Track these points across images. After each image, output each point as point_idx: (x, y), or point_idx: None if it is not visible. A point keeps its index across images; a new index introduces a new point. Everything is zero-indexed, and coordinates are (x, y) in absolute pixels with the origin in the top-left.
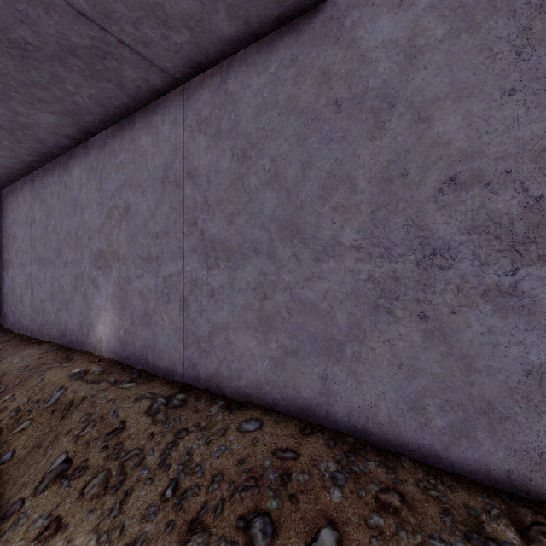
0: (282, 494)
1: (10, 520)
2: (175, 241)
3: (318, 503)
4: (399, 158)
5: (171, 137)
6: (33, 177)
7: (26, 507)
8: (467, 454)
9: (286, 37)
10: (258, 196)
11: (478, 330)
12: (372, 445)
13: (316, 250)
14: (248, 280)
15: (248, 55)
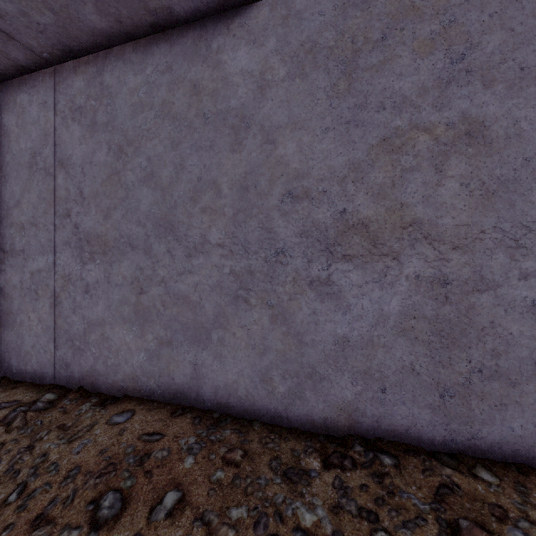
0: (138, 472)
1: None
2: (45, 233)
3: (171, 473)
4: (254, 171)
5: (39, 120)
6: None
7: None
8: (299, 410)
9: (161, 44)
10: (134, 193)
11: (306, 312)
12: (233, 417)
13: (188, 247)
14: (125, 275)
15: (125, 52)
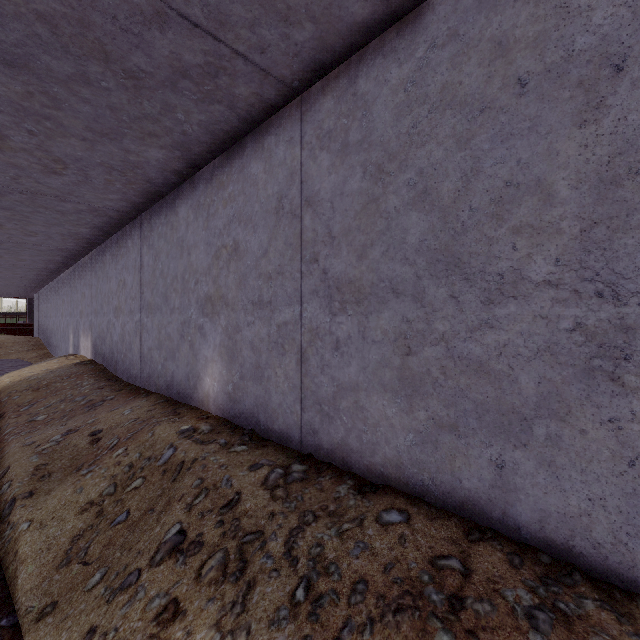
0: (455, 627)
1: (128, 592)
2: (291, 282)
3: None
4: (632, 147)
5: (286, 160)
6: (141, 220)
7: (142, 579)
8: None
9: (439, 7)
10: (398, 221)
11: None
12: (582, 572)
13: (487, 289)
14: (385, 329)
15: (385, 42)
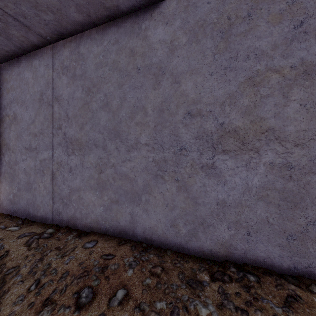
0: (101, 277)
1: None
2: (47, 138)
3: (120, 278)
4: (167, 100)
5: (45, 75)
6: None
7: None
8: (195, 244)
9: (112, 27)
10: (97, 114)
11: (199, 185)
12: (154, 246)
13: (128, 145)
14: (91, 162)
15: (91, 33)
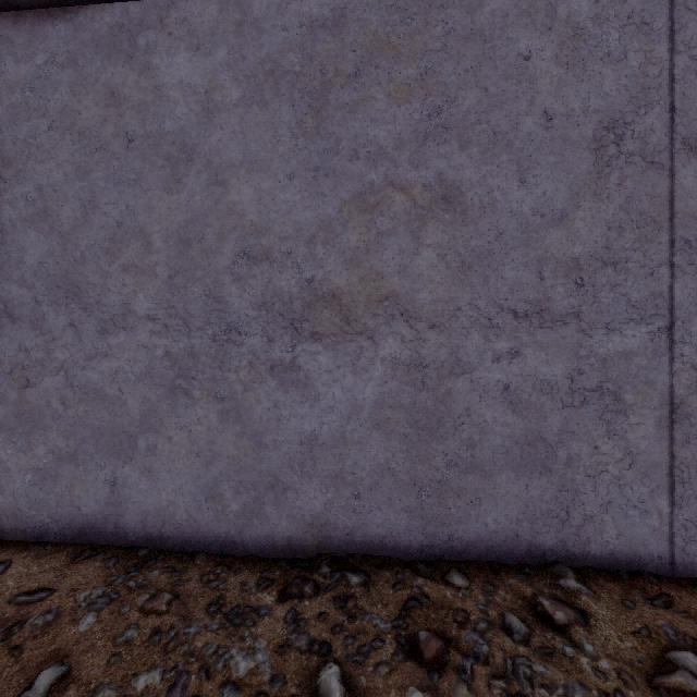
0: None
1: None
2: None
3: (55, 643)
4: (197, 220)
5: None
6: None
7: None
8: (258, 532)
9: (60, 24)
10: (15, 237)
11: (267, 406)
12: (168, 551)
13: (103, 319)
14: None
15: None
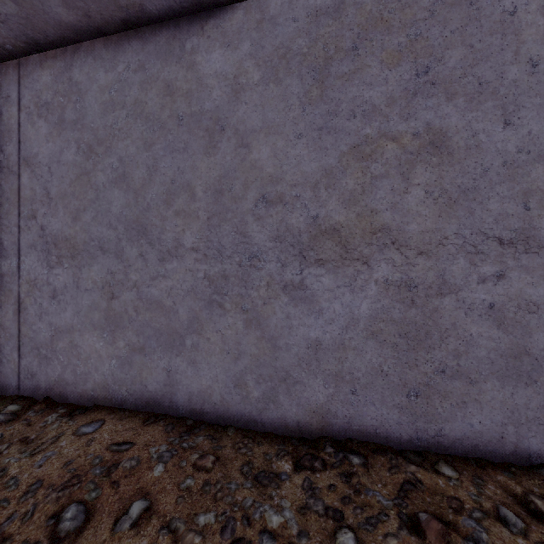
0: (105, 483)
1: None
2: (8, 235)
3: (139, 482)
4: (228, 174)
5: (2, 115)
6: None
7: None
8: (273, 414)
9: (133, 41)
10: (105, 194)
11: (280, 317)
12: (207, 423)
13: (162, 250)
14: (95, 279)
15: (95, 47)
